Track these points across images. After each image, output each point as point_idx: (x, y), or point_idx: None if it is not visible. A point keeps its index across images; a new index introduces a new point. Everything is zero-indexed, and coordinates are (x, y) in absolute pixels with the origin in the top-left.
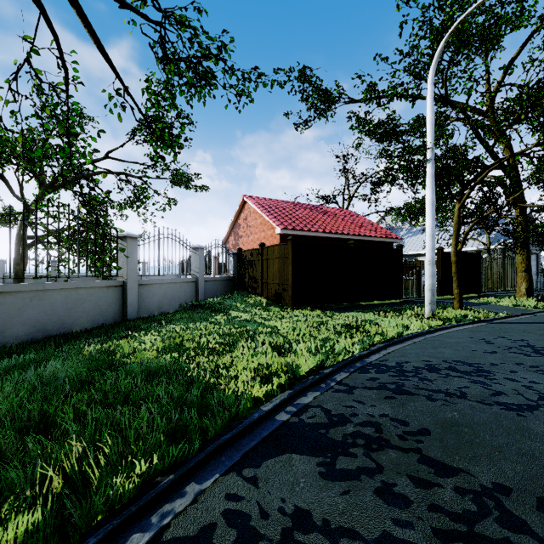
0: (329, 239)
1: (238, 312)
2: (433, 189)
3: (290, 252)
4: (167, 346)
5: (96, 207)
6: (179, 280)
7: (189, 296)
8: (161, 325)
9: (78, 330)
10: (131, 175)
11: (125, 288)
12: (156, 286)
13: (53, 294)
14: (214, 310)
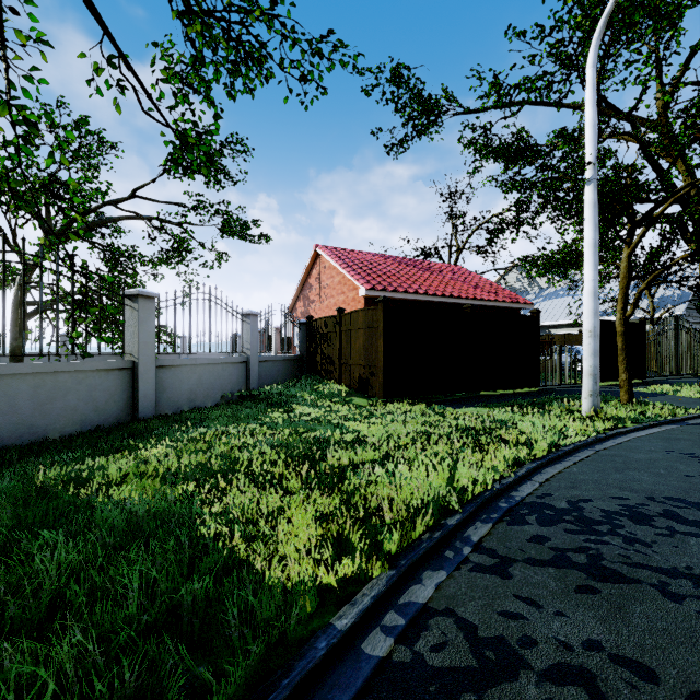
0: (433, 304)
1: (305, 406)
2: (595, 223)
3: (380, 320)
4: (182, 467)
5: (121, 264)
6: (221, 359)
7: (237, 382)
8: (184, 428)
9: (57, 436)
10: (167, 221)
11: (136, 372)
12: (186, 368)
13: (14, 382)
14: (271, 404)
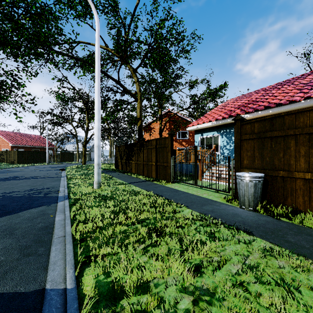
0: (30, 147)
1: (2, 165)
2: (47, 143)
3: (16, 152)
4: None
5: None
6: None
7: None
8: None
9: None
10: None
11: None
12: None
13: None
14: None
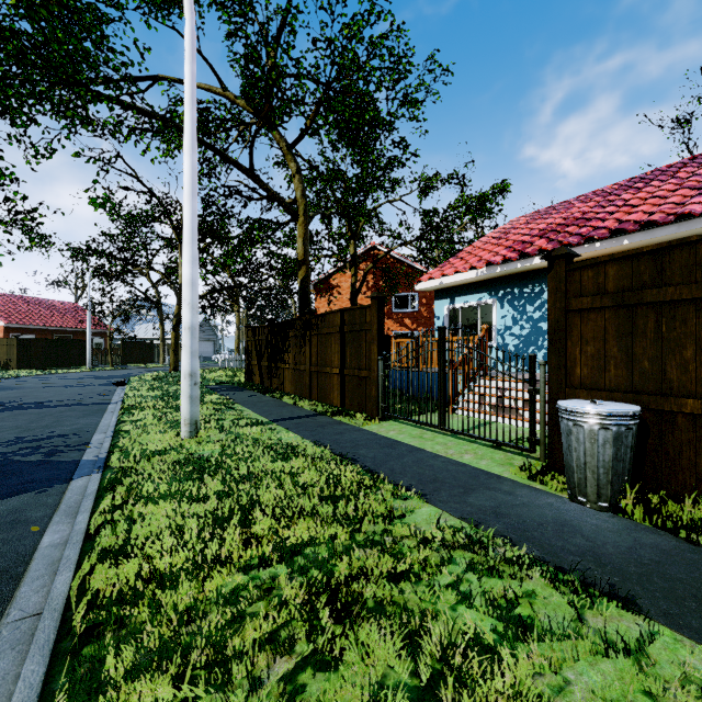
0: (50, 330)
1: None
2: (90, 321)
3: (16, 343)
4: None
5: None
6: None
7: None
8: None
9: None
10: None
11: None
12: None
13: None
14: None
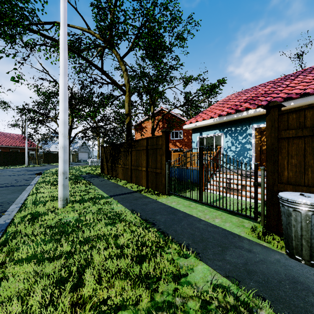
0: (8, 147)
1: None
2: (27, 143)
3: None
4: None
5: None
6: None
7: None
8: None
9: None
10: None
11: None
12: None
13: None
14: None
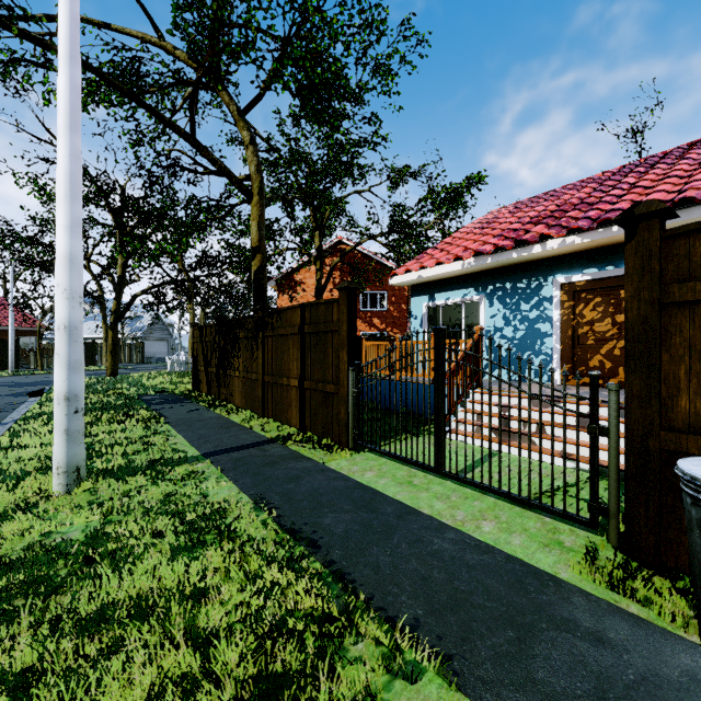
0: None
1: None
2: (13, 318)
3: None
4: None
5: None
6: None
7: None
8: None
9: None
10: None
11: None
12: None
13: None
14: None
